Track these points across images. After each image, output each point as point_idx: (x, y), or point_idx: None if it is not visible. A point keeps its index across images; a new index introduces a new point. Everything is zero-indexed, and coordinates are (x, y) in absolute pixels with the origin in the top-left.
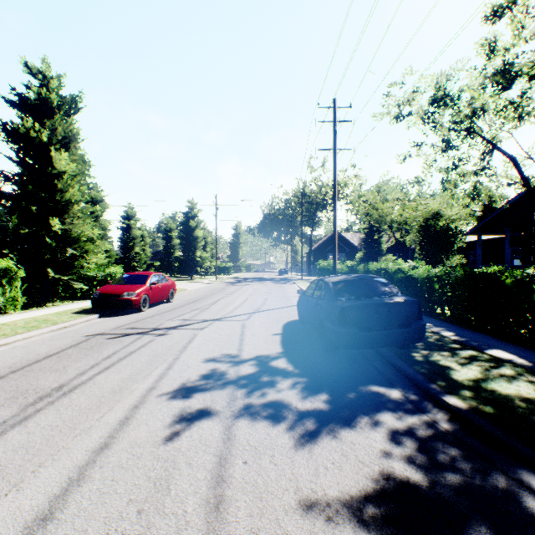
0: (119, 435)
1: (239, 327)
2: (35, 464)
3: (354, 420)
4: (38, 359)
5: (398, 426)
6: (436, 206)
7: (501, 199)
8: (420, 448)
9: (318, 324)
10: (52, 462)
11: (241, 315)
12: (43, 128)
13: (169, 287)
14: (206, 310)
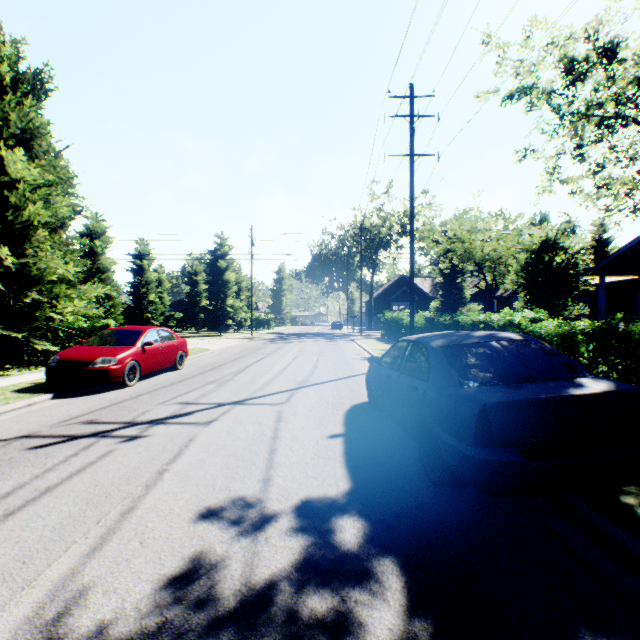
0: None
1: (271, 419)
2: None
3: None
4: None
5: None
6: (548, 236)
7: None
8: None
9: (414, 426)
10: None
11: (277, 393)
12: None
13: (176, 348)
14: (225, 384)
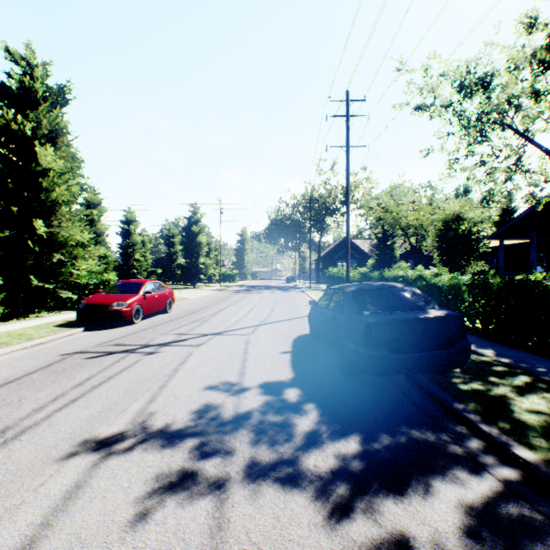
0: (57, 520)
1: (242, 343)
2: None
3: (398, 490)
4: None
5: (463, 501)
6: (456, 208)
7: (534, 199)
8: (510, 547)
9: (335, 342)
10: None
11: (245, 328)
12: (27, 121)
13: (166, 296)
14: (206, 322)
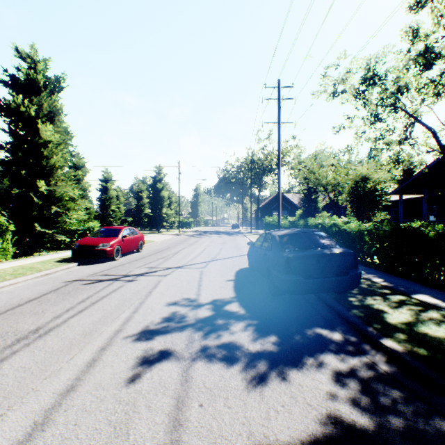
0: (85, 377)
1: (198, 274)
2: (4, 407)
3: (300, 362)
4: (21, 303)
5: (341, 368)
6: (365, 170)
7: (421, 164)
8: (363, 390)
9: (266, 272)
10: (20, 405)
11: (199, 263)
12: (32, 104)
13: (138, 239)
14: (169, 259)
